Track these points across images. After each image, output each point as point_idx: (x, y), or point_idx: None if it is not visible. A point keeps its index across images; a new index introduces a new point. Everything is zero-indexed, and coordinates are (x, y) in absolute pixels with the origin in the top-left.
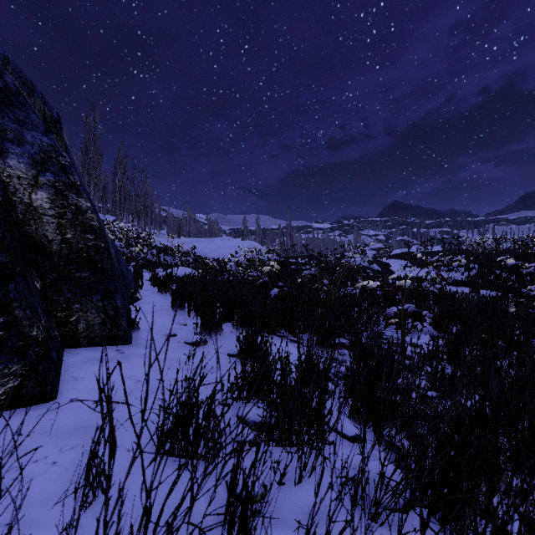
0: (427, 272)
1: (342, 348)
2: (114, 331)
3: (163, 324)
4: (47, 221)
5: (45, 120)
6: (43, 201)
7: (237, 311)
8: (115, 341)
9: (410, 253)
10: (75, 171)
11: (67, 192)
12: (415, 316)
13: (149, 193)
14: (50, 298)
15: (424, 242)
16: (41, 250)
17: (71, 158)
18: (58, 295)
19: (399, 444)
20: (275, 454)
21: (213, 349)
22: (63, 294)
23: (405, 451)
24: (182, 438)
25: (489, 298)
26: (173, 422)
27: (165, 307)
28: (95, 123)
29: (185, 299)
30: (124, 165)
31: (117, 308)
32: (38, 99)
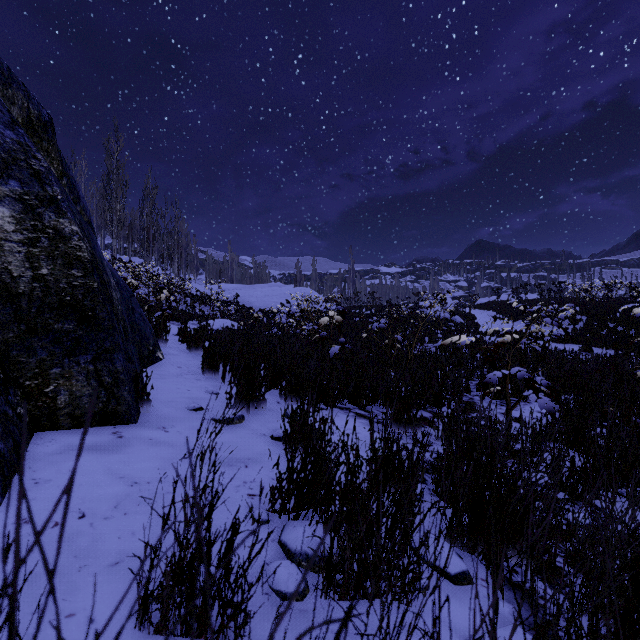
0: (526, 326)
1: (424, 424)
2: (112, 405)
3: (187, 393)
4: (10, 250)
5: (30, 122)
6: (3, 220)
7: (286, 375)
8: (113, 419)
9: (500, 302)
10: (55, 181)
11: (41, 209)
12: (528, 384)
13: (183, 231)
14: (14, 360)
15: (516, 289)
16: (1, 291)
17: (70, 176)
18: (26, 355)
19: (528, 585)
20: (338, 615)
21: (251, 428)
22: (35, 354)
23: (538, 599)
24: (181, 602)
25: (606, 357)
26: (165, 575)
27: (194, 369)
28: (119, 146)
29: (219, 359)
30: (154, 197)
31: (116, 372)
32: (19, 93)
